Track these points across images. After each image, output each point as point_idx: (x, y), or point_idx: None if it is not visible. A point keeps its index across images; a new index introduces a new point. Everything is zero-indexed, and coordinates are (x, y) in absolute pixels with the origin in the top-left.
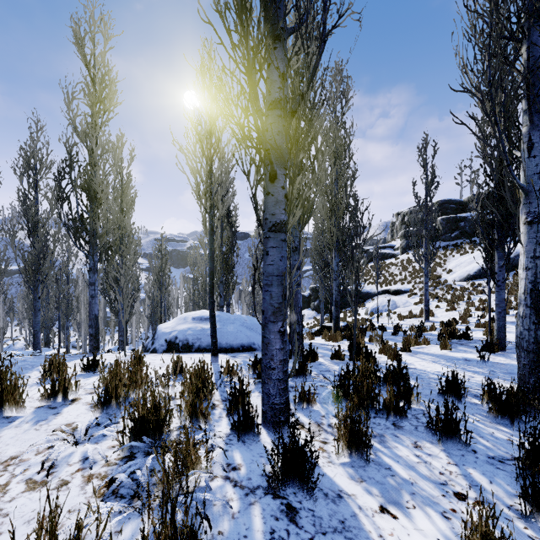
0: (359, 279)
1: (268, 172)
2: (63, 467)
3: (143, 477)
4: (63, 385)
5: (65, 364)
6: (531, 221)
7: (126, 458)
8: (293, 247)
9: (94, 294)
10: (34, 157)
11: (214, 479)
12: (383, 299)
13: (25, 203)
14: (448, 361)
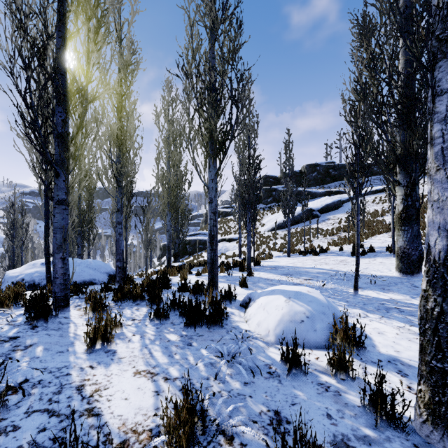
0: (150, 230)
1: (55, 172)
2: None
3: None
4: None
5: None
6: (210, 202)
7: None
8: (116, 209)
9: None
10: None
11: None
12: (220, 245)
13: None
14: None
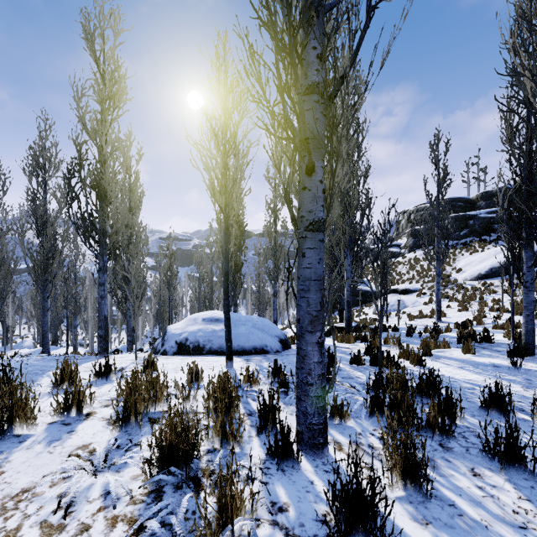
0: (385, 281)
1: (305, 164)
2: (82, 504)
3: (179, 525)
4: (77, 398)
5: (79, 375)
6: None
7: (154, 493)
8: None
9: (103, 294)
10: (42, 156)
11: (260, 525)
12: (391, 299)
13: (34, 203)
14: (476, 367)
